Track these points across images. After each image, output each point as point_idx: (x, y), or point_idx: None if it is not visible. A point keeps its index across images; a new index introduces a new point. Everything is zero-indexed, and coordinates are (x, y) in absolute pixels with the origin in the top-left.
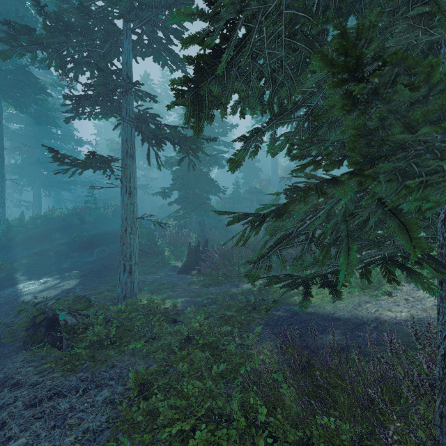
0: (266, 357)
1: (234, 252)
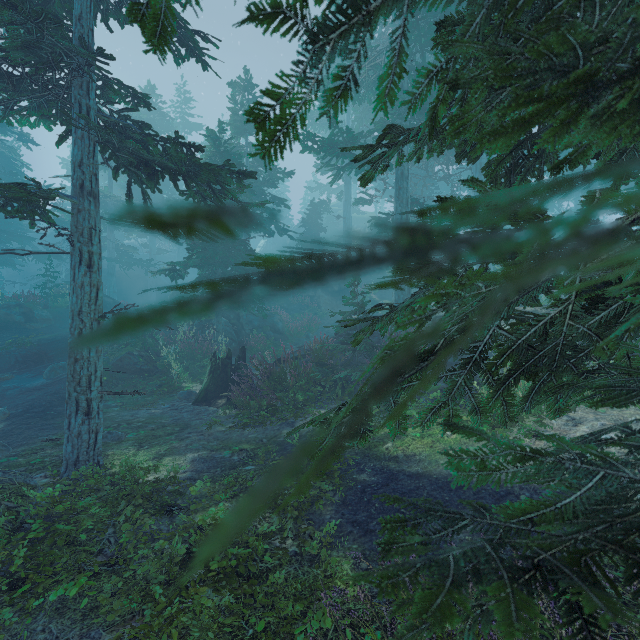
0: (347, 585)
1: (288, 367)
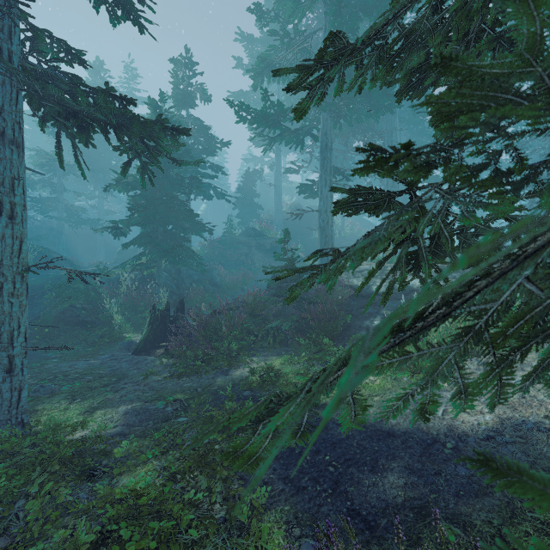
0: None
1: (223, 318)
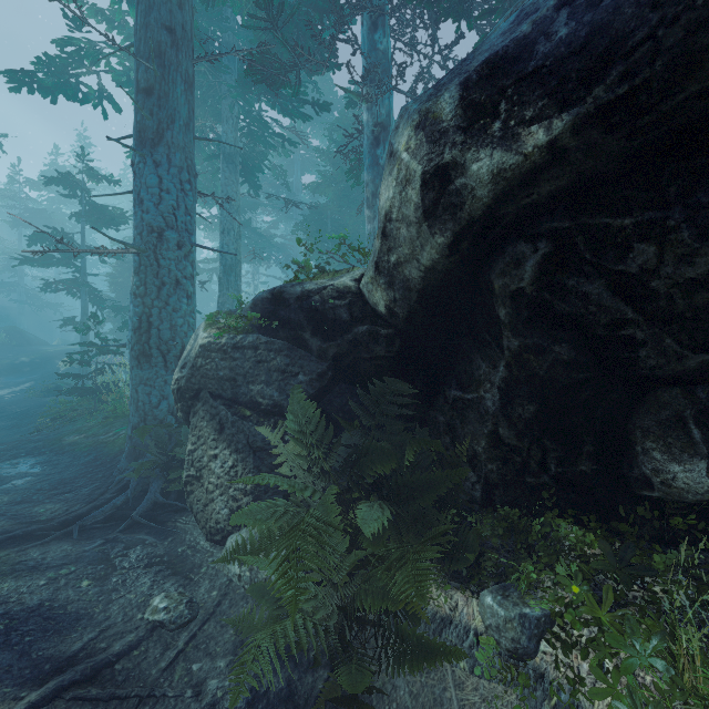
0: None
1: None
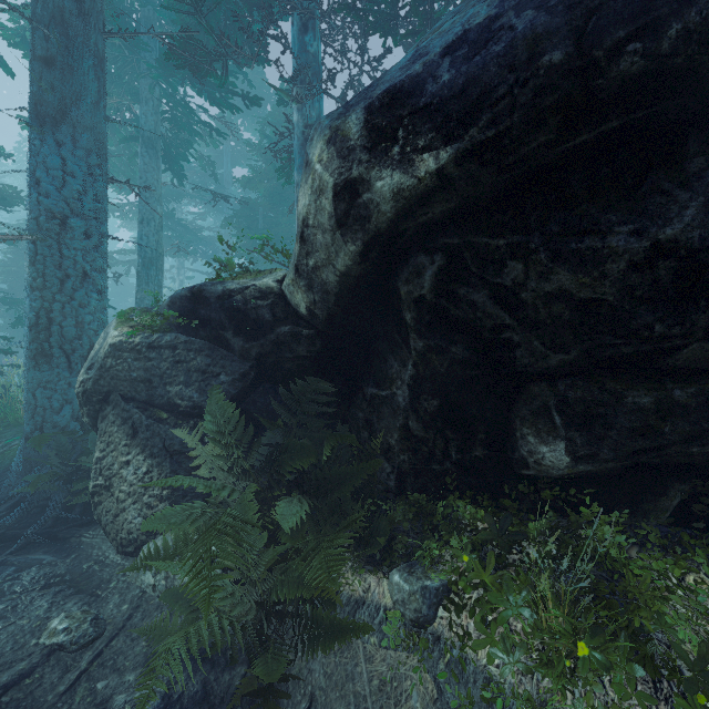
0: None
1: None
